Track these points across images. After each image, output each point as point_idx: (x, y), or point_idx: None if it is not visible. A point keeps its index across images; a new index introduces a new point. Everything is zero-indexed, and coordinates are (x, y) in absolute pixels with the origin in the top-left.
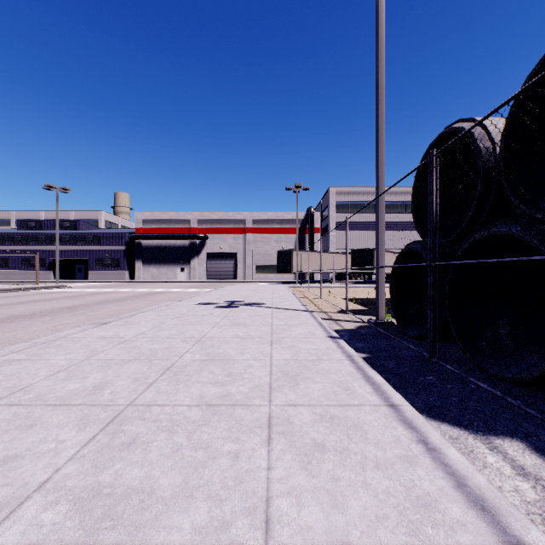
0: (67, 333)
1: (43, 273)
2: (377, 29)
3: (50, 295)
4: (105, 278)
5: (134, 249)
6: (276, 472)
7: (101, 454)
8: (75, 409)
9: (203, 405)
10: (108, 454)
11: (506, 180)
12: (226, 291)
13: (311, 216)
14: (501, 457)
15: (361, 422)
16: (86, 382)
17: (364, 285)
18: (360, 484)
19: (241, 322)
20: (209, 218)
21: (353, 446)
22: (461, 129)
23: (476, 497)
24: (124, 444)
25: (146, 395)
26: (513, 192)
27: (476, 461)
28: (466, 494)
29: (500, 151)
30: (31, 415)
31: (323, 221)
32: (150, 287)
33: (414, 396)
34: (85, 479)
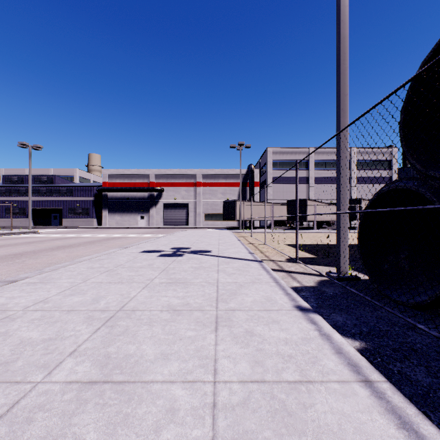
0: None
1: (24, 220)
2: None
3: (14, 240)
4: (76, 224)
5: (101, 200)
6: None
7: None
8: None
9: None
10: None
11: None
12: (176, 237)
13: (251, 172)
14: None
15: None
16: None
17: (299, 231)
18: None
19: (181, 278)
20: (165, 174)
21: None
22: None
23: None
24: None
25: None
26: None
27: None
28: None
29: None
30: None
31: (261, 177)
32: (111, 232)
33: None
34: None
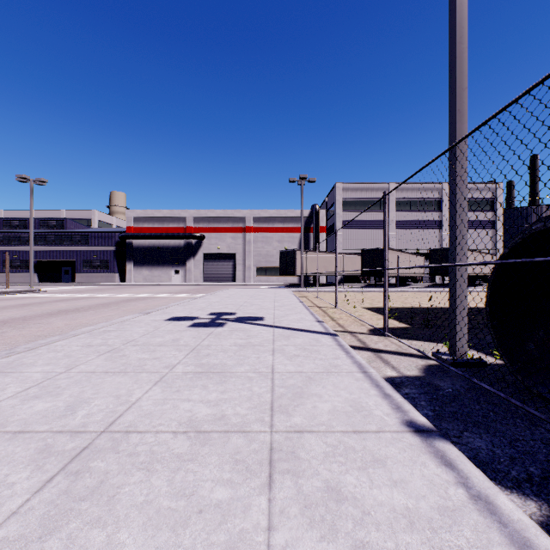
0: None
1: (27, 276)
2: None
3: (5, 302)
4: (93, 280)
5: (125, 249)
6: None
7: None
8: None
9: None
10: None
11: None
12: (218, 298)
13: (316, 214)
14: None
15: None
16: None
17: (378, 289)
18: None
19: (217, 364)
20: (205, 216)
21: None
22: None
23: None
24: None
25: None
26: None
27: None
28: None
29: None
30: None
31: (328, 220)
32: (135, 291)
33: None
34: None
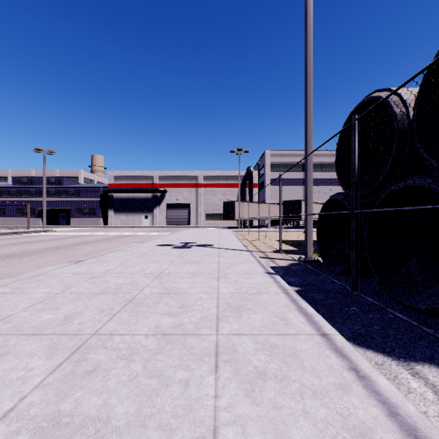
0: (47, 269)
1: (34, 220)
2: (306, 17)
3: (38, 237)
4: (83, 223)
5: (107, 200)
6: (222, 400)
7: (65, 382)
8: (46, 338)
9: (159, 335)
10: (71, 382)
11: (419, 139)
12: (182, 234)
13: (250, 174)
14: (422, 383)
15: (298, 351)
16: (58, 313)
17: (293, 230)
18: (300, 412)
19: (193, 260)
20: (167, 175)
21: (292, 374)
22: (378, 98)
23: (408, 426)
24: (86, 372)
25: (109, 325)
26: (425, 150)
27: (401, 387)
28: (398, 423)
29: (413, 115)
30: (7, 344)
31: (260, 178)
32: (120, 231)
33: (341, 325)
34: (47, 407)
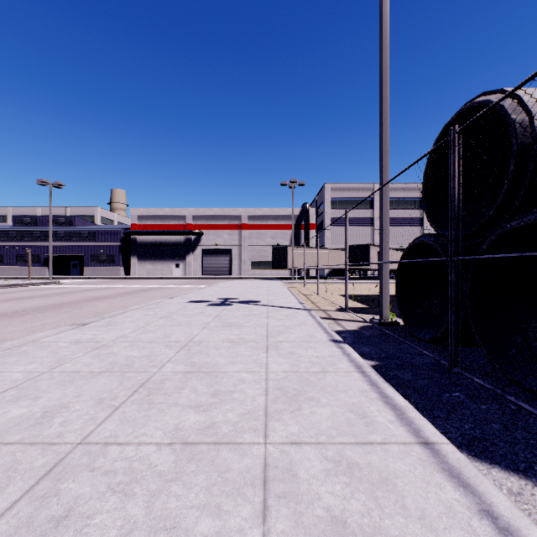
0: (38, 336)
1: (38, 269)
2: (381, 6)
3: (40, 291)
4: (100, 274)
5: (129, 245)
6: None
7: None
8: (5, 450)
9: (178, 444)
10: None
11: None
12: (221, 288)
13: (306, 212)
14: None
15: (391, 475)
16: (36, 406)
17: (360, 281)
18: None
19: (234, 322)
20: (204, 214)
21: (389, 524)
22: (486, 103)
23: None
24: (52, 521)
25: (105, 426)
26: None
27: None
28: None
29: None
30: None
31: (318, 217)
32: (144, 283)
33: (444, 421)
34: None
